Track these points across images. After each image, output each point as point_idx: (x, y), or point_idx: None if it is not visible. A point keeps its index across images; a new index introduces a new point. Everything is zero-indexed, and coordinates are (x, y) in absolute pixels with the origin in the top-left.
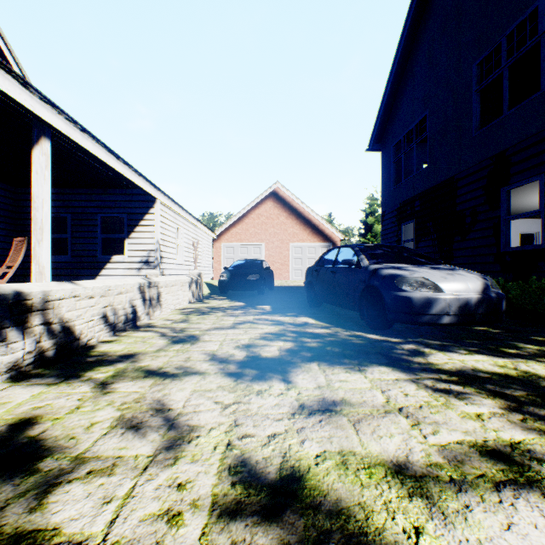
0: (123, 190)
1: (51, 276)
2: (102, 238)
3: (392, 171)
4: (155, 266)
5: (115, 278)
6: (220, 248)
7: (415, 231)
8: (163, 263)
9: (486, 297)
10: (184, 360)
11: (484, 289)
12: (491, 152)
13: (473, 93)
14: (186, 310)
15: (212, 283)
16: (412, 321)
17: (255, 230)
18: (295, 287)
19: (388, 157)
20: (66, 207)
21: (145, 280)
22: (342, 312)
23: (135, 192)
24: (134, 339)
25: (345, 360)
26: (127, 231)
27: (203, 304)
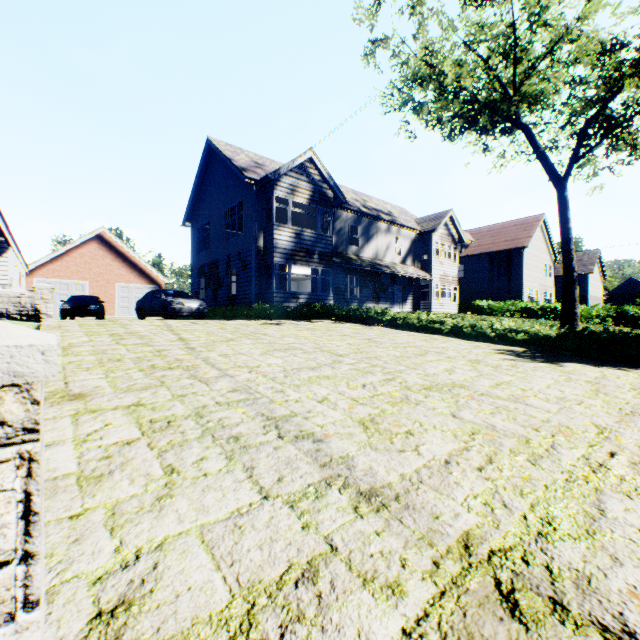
0: None
1: None
2: None
3: (197, 245)
4: None
5: None
6: (34, 283)
7: (206, 283)
8: None
9: (199, 308)
10: None
11: (199, 305)
12: (227, 254)
13: (223, 224)
14: None
15: None
16: (176, 314)
17: (79, 268)
18: None
19: (195, 235)
20: None
21: None
22: None
23: None
24: None
25: None
26: None
27: None
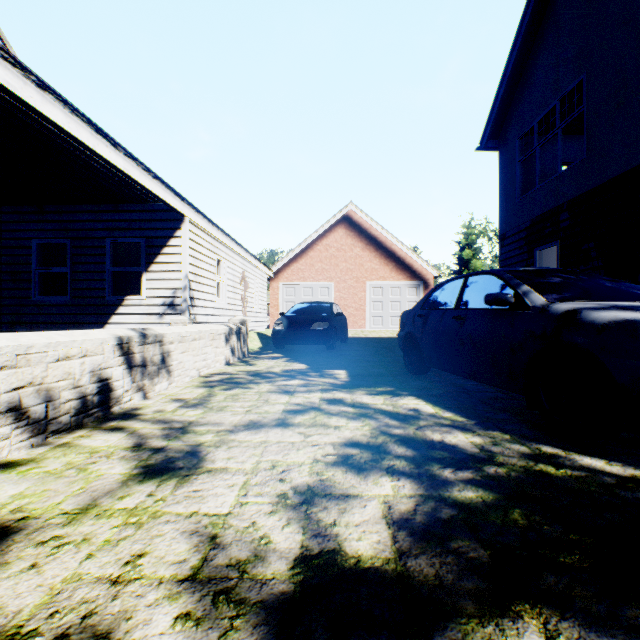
0: (140, 205)
1: (46, 324)
2: (113, 272)
3: (519, 174)
4: (183, 310)
5: (129, 326)
6: (278, 288)
7: (561, 257)
8: (196, 306)
9: None
10: (114, 578)
11: None
12: None
13: None
14: (215, 378)
15: (266, 333)
16: None
17: (323, 265)
18: (374, 339)
19: (511, 155)
20: (65, 230)
21: (133, 332)
22: (469, 385)
23: (156, 207)
24: (69, 458)
25: (625, 608)
26: (145, 261)
27: (245, 366)
